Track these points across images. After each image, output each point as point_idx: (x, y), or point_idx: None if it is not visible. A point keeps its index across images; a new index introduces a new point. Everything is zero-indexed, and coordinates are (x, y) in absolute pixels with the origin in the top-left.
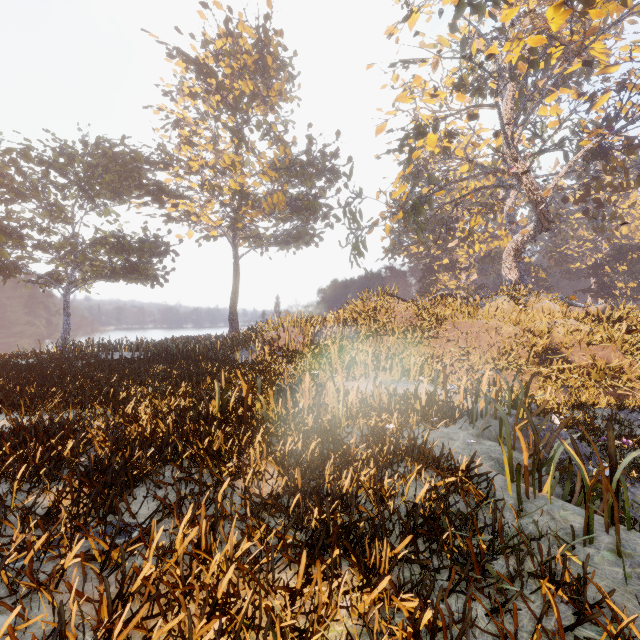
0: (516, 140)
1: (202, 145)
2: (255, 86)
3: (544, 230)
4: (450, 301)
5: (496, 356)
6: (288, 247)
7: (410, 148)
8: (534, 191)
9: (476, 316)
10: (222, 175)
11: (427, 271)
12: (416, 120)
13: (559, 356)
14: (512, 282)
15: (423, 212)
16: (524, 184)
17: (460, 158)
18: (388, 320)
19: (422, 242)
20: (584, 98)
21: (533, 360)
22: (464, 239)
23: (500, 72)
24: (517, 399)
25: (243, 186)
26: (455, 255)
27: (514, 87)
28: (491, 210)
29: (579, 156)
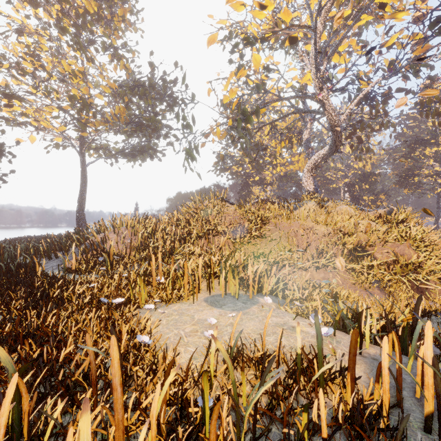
0: (322, 72)
1: (49, 59)
2: (99, 7)
3: (336, 151)
4: (271, 205)
5: (314, 253)
6: (135, 159)
7: (240, 54)
8: (334, 116)
9: (293, 218)
10: (62, 82)
11: (244, 185)
12: (245, 33)
13: (368, 253)
14: (310, 192)
15: (251, 120)
16: (327, 110)
17: (273, 93)
18: (219, 221)
19: (246, 155)
20: (362, 53)
21: (346, 257)
22: (271, 162)
23: (310, 13)
24: (404, 334)
25: (83, 94)
26: (263, 174)
27: (322, 26)
28: (290, 141)
29: (366, 91)
